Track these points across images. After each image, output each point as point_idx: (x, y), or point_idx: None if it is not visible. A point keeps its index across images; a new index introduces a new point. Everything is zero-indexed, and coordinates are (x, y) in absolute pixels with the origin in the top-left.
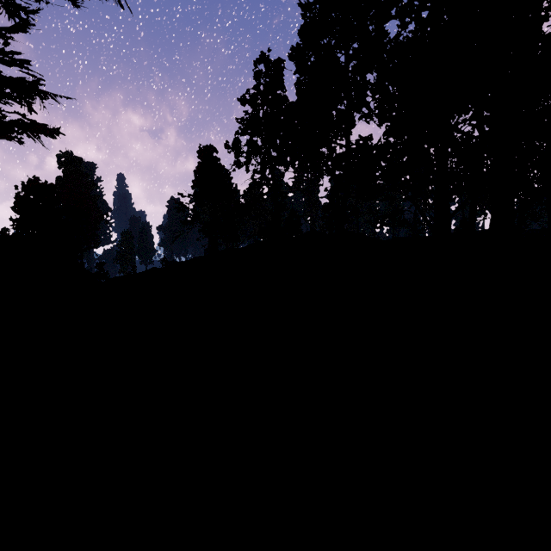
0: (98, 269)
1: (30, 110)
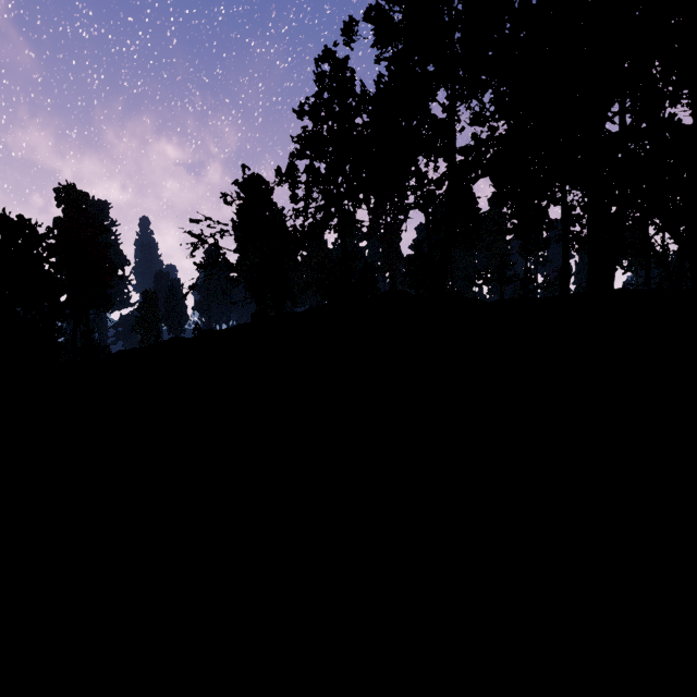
0: (85, 338)
1: None
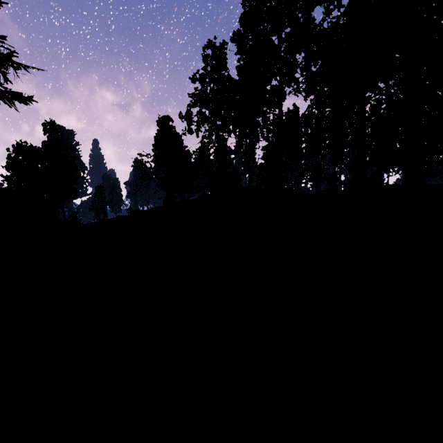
0: (73, 217)
1: (5, 80)
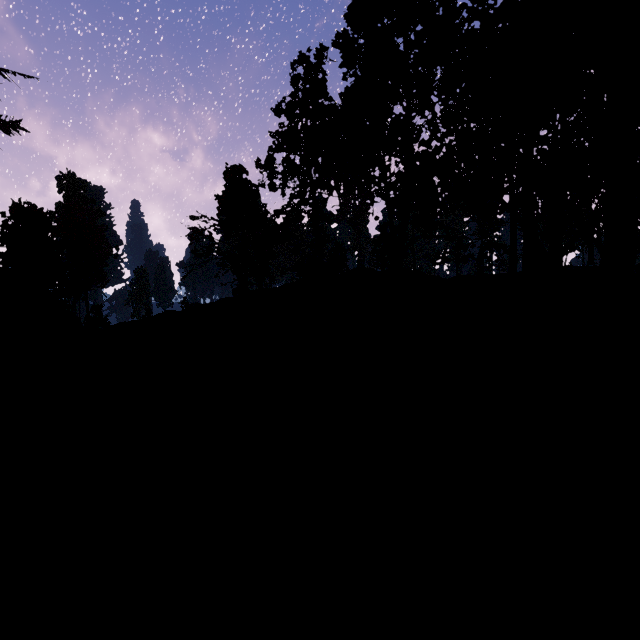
0: (94, 313)
1: None
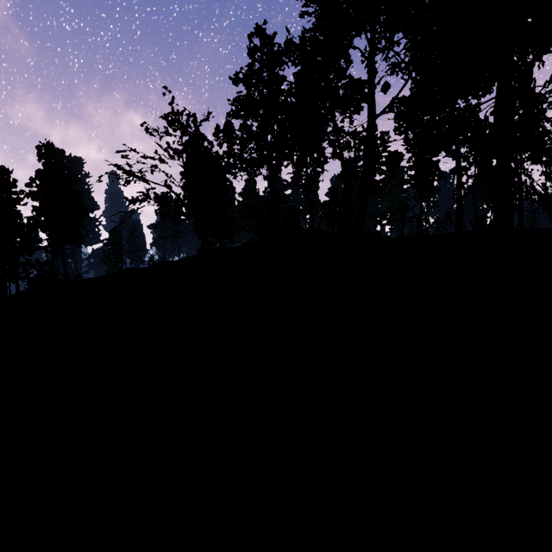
0: (38, 270)
1: None
